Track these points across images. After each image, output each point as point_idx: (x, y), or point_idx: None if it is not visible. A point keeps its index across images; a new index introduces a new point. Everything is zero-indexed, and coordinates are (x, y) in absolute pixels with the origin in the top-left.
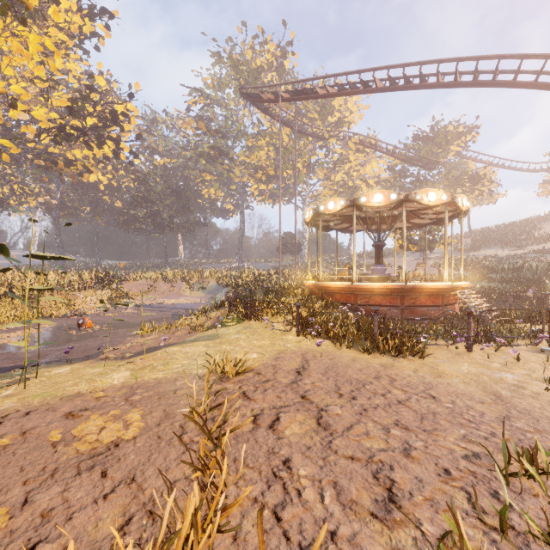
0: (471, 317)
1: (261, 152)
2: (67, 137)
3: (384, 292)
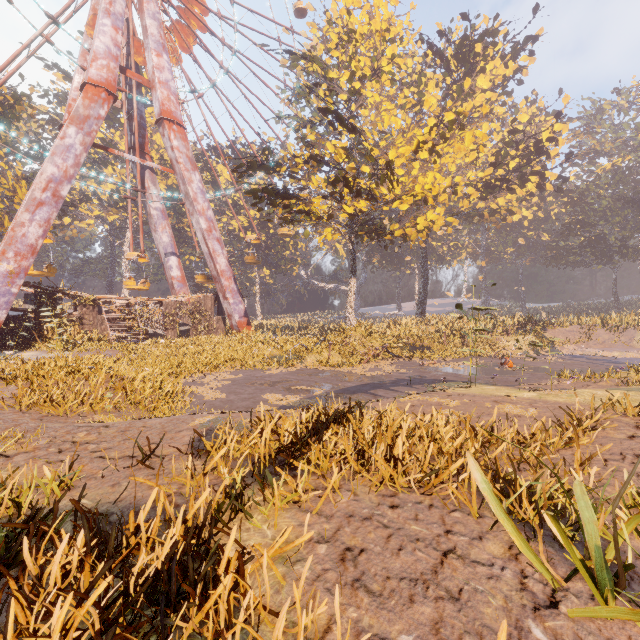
0: None
1: None
2: (491, 190)
3: None
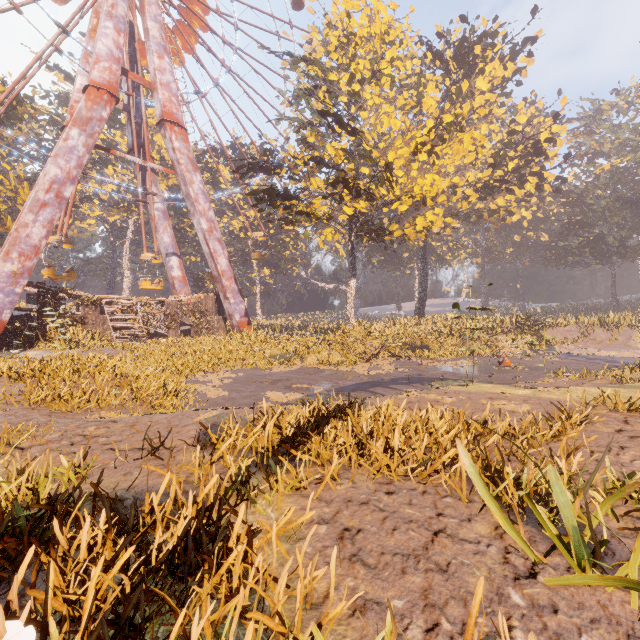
0: None
1: None
2: (490, 191)
3: None
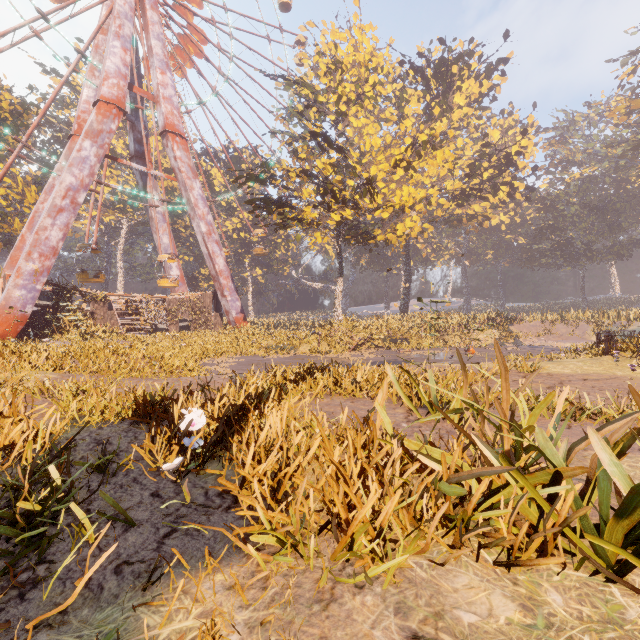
0: None
1: None
2: (467, 198)
3: None
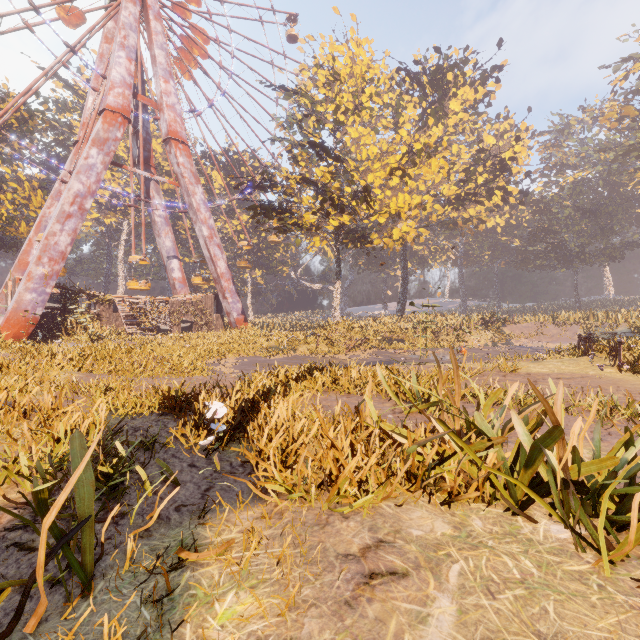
0: None
1: None
2: (462, 202)
3: None
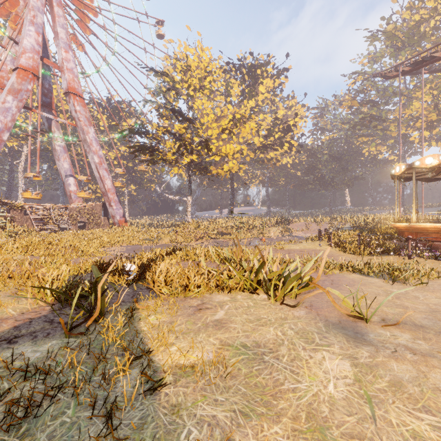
0: (409, 240)
1: (417, 104)
2: (266, 149)
3: (438, 231)
